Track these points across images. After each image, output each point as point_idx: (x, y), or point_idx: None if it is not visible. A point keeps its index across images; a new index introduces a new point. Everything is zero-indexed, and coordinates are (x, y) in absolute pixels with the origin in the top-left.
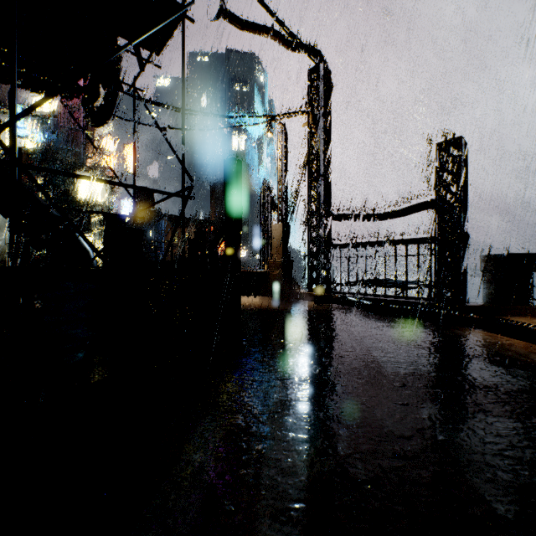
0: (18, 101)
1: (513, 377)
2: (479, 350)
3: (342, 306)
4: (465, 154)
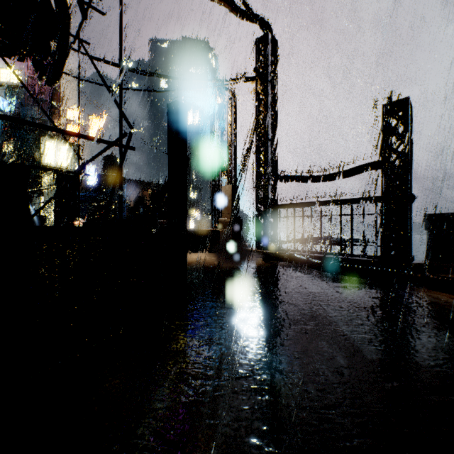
0: None
1: None
2: None
3: (289, 264)
4: (410, 116)
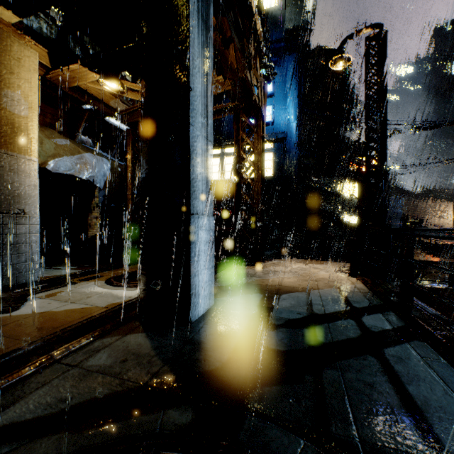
0: None
1: None
2: None
3: None
4: None
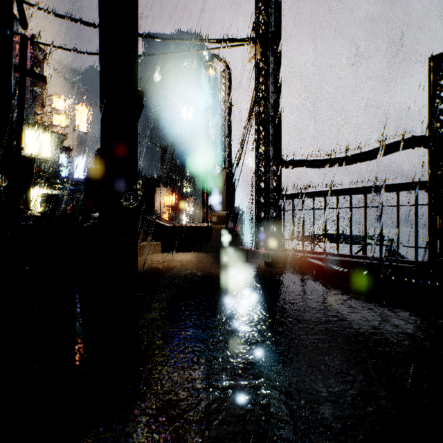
0: None
1: None
2: None
3: (299, 269)
4: None
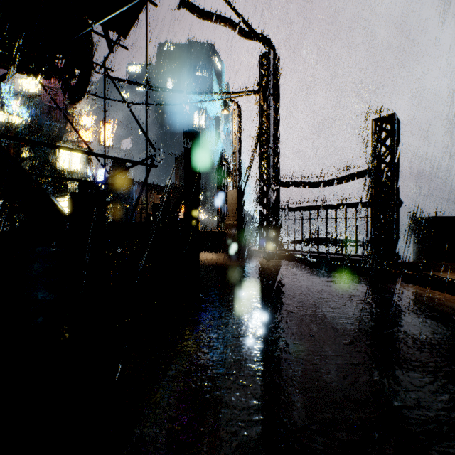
0: (7, 82)
1: (453, 333)
2: (416, 305)
3: (289, 262)
4: (397, 129)
